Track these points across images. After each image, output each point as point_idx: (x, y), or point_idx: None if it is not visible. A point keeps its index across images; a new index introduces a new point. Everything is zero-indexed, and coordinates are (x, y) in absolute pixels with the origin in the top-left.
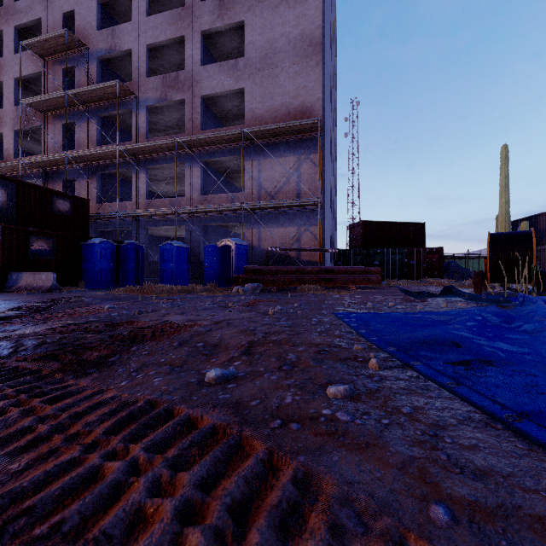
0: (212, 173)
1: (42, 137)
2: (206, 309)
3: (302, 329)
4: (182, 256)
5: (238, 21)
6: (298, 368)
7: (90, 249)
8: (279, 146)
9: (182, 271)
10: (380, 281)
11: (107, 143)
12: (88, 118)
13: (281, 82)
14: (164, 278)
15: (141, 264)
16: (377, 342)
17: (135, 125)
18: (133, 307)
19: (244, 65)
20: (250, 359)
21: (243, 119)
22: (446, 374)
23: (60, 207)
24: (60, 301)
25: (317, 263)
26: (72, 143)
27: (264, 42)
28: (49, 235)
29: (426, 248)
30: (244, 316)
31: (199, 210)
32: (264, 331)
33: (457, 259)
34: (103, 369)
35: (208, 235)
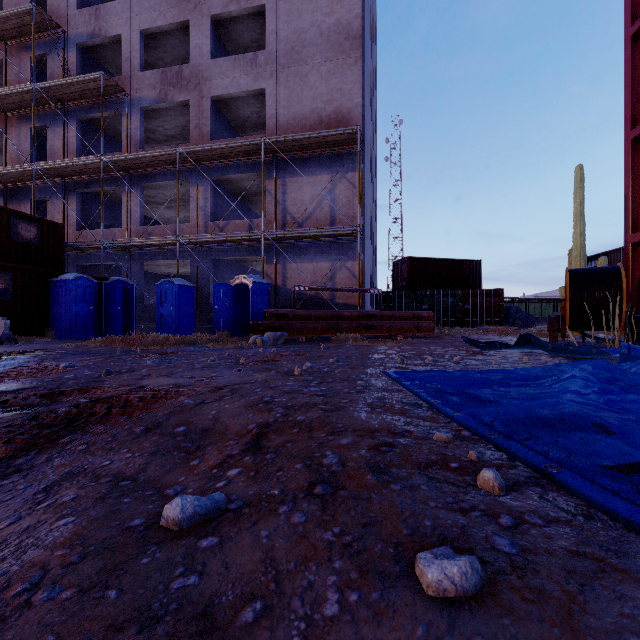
0: (226, 195)
1: (3, 144)
2: (206, 367)
3: (344, 400)
4: (186, 297)
5: (258, 5)
6: (345, 493)
7: (61, 287)
8: (309, 161)
9: (185, 317)
10: (432, 328)
11: (89, 154)
12: (64, 120)
13: (311, 82)
14: (161, 325)
15: (131, 308)
16: (468, 425)
17: (126, 132)
18: (103, 365)
19: (265, 60)
20: (257, 463)
21: (264, 129)
22: None
23: (23, 233)
24: (2, 357)
25: (356, 306)
26: (44, 154)
27: (291, 32)
28: (4, 268)
29: (484, 290)
30: (258, 377)
31: (207, 239)
32: (286, 404)
33: (517, 303)
34: None
35: (220, 272)
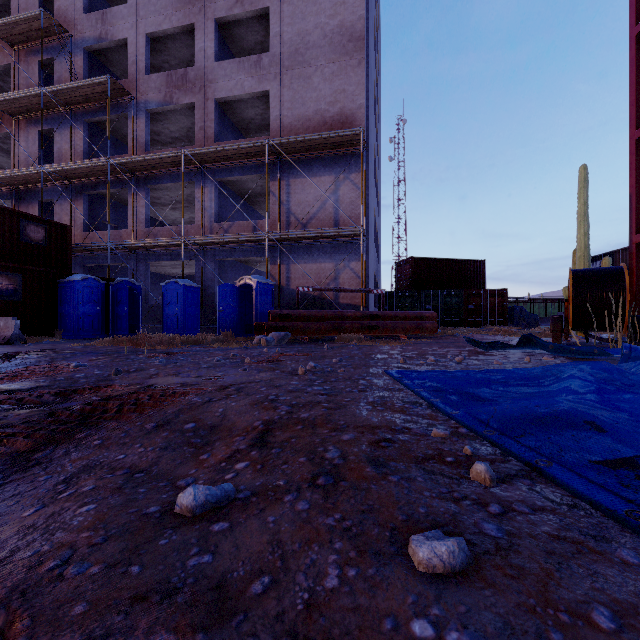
0: (230, 196)
1: (11, 147)
2: (212, 367)
3: (346, 399)
4: (191, 298)
5: (262, 8)
6: (345, 484)
7: (69, 288)
8: (312, 163)
9: (190, 317)
10: (435, 328)
11: (96, 157)
12: (71, 123)
13: (314, 84)
14: (167, 326)
15: (137, 308)
16: (465, 422)
17: (132, 134)
18: (111, 365)
19: (269, 62)
20: (263, 457)
21: (268, 130)
22: (622, 498)
23: (32, 235)
24: (13, 356)
25: (359, 307)
26: (51, 156)
27: (294, 34)
28: (13, 269)
29: (488, 290)
30: (263, 377)
31: (212, 240)
32: (290, 402)
33: (521, 304)
34: (13, 477)
35: (225, 273)
